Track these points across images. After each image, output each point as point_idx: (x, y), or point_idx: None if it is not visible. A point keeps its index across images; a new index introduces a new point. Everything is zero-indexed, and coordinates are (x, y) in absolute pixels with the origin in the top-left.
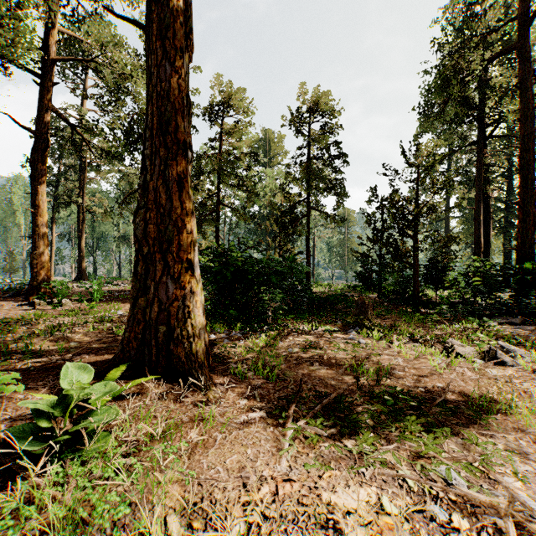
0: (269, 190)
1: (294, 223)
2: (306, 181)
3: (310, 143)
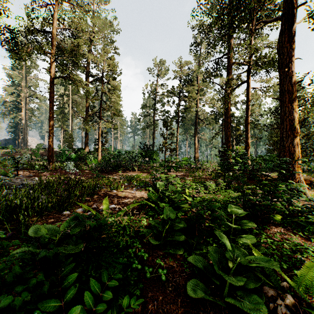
0: None
1: None
2: None
3: None
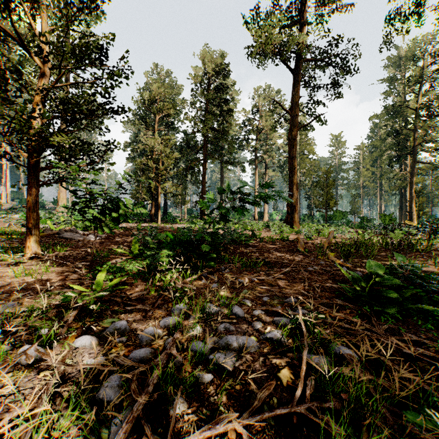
0: None
1: None
2: None
3: None
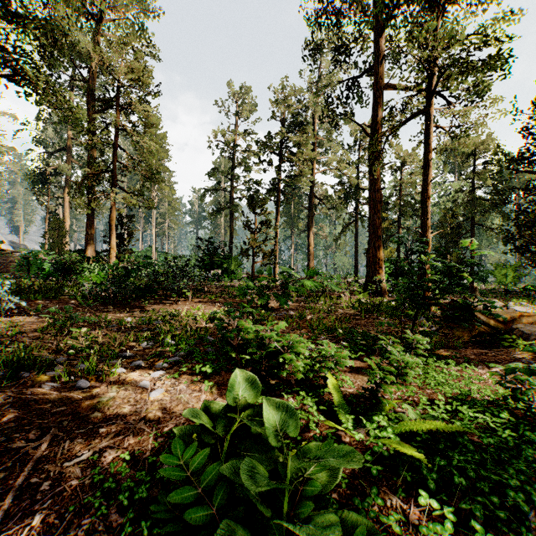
0: (449, 202)
1: (459, 236)
2: (465, 208)
3: (474, 175)
